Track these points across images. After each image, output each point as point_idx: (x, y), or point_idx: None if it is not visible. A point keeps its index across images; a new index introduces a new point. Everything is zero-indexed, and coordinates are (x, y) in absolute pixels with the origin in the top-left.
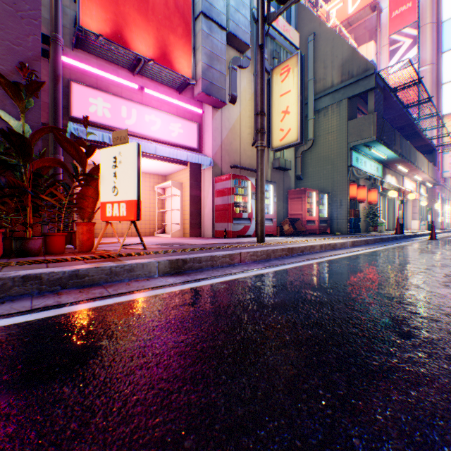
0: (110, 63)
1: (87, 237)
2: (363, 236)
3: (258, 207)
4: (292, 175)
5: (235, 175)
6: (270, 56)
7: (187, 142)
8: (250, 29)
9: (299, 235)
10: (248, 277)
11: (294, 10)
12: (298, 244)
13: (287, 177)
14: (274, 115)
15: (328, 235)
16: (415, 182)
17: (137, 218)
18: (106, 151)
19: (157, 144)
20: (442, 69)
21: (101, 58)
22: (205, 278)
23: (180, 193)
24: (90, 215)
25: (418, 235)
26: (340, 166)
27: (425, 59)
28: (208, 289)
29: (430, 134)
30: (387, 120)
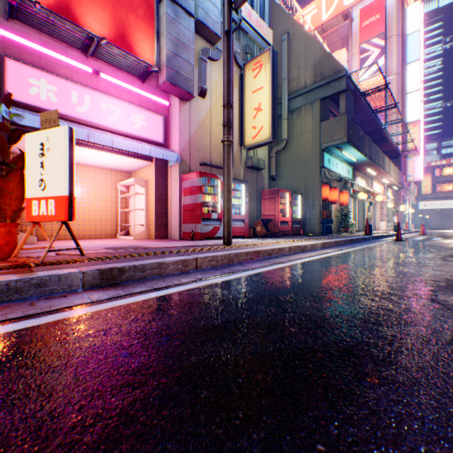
0: (58, 41)
1: (6, 241)
2: (334, 237)
3: (224, 207)
4: (265, 175)
5: (204, 172)
6: (243, 50)
7: (152, 136)
8: (221, 20)
9: (273, 237)
10: (197, 288)
11: (268, 6)
12: (266, 246)
13: (260, 177)
14: (247, 112)
15: (300, 236)
16: (383, 185)
17: (68, 218)
18: (31, 136)
19: (115, 136)
20: (406, 79)
21: (46, 33)
22: (143, 291)
23: (145, 191)
24: (15, 215)
25: (385, 236)
26: (313, 167)
27: (391, 69)
28: (136, 309)
29: (396, 140)
30: (358, 124)
